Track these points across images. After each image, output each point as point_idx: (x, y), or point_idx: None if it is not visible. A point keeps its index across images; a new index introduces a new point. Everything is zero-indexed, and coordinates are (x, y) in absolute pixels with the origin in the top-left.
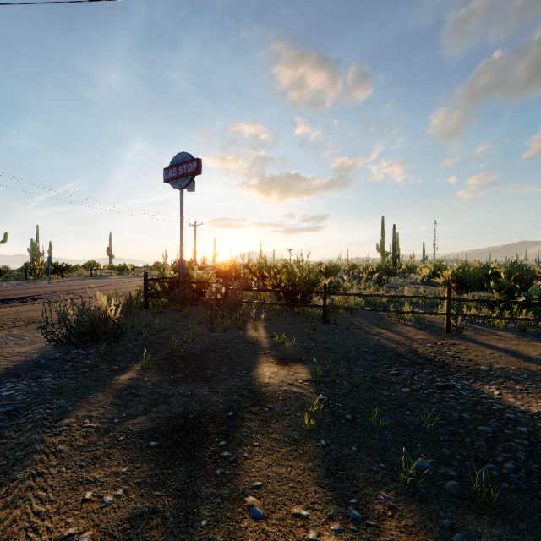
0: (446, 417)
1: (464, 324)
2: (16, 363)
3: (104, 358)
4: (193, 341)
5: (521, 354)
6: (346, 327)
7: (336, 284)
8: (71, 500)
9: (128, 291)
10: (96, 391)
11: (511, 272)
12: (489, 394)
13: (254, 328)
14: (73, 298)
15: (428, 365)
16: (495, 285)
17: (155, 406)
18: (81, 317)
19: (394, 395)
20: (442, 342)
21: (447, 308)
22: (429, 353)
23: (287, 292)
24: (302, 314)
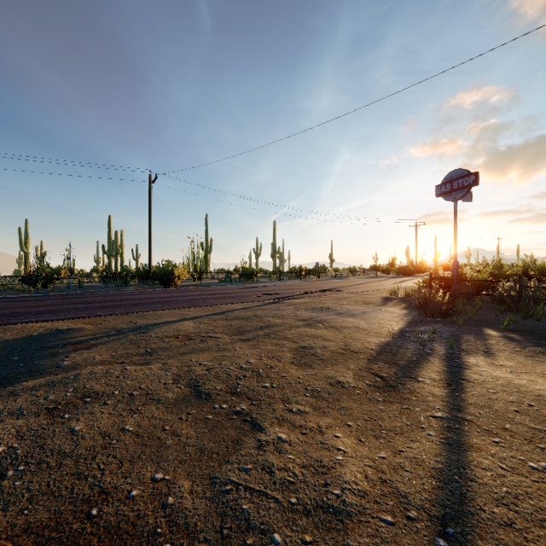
0: None
1: None
2: (405, 320)
3: (456, 324)
4: (513, 324)
5: None
6: None
7: None
8: (539, 363)
9: (392, 288)
10: (485, 335)
11: None
12: None
13: None
14: (364, 291)
15: None
16: None
17: (539, 346)
18: (433, 298)
19: None
20: None
21: None
22: None
23: None
24: None
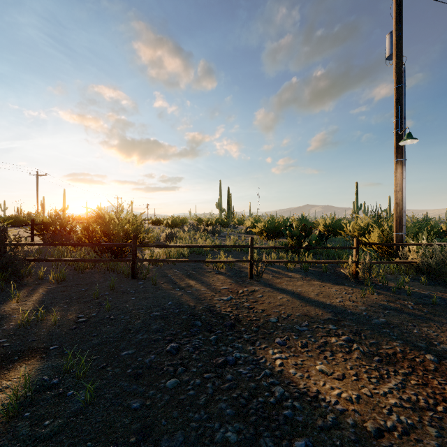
0: (205, 446)
1: (264, 269)
2: None
3: None
4: None
5: (304, 296)
6: (153, 282)
7: (173, 235)
8: None
9: None
10: None
11: (301, 224)
12: (271, 365)
13: (25, 296)
14: None
15: (219, 326)
16: (289, 233)
17: None
18: None
19: (148, 404)
20: (243, 290)
21: (250, 255)
22: (227, 308)
23: (89, 245)
24: (112, 270)
